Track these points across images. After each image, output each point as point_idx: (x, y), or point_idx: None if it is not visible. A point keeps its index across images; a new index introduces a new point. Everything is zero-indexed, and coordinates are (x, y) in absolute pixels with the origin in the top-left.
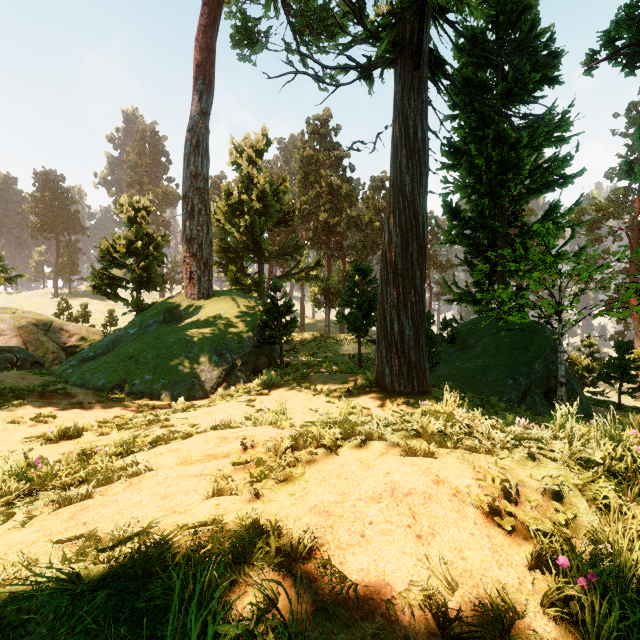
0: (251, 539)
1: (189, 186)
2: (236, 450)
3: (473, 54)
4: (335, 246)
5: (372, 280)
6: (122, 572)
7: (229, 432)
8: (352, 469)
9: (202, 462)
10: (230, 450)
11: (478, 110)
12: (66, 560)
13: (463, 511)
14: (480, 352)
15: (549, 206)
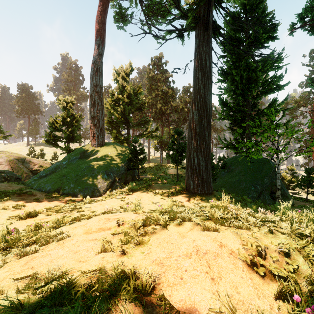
0: (119, 282)
1: (93, 91)
2: (114, 226)
3: (234, 25)
4: (165, 120)
5: (183, 137)
6: (46, 303)
7: (111, 215)
8: (175, 238)
9: (96, 232)
10: (111, 226)
11: (236, 52)
12: (18, 291)
13: (236, 263)
14: (237, 173)
15: (271, 100)
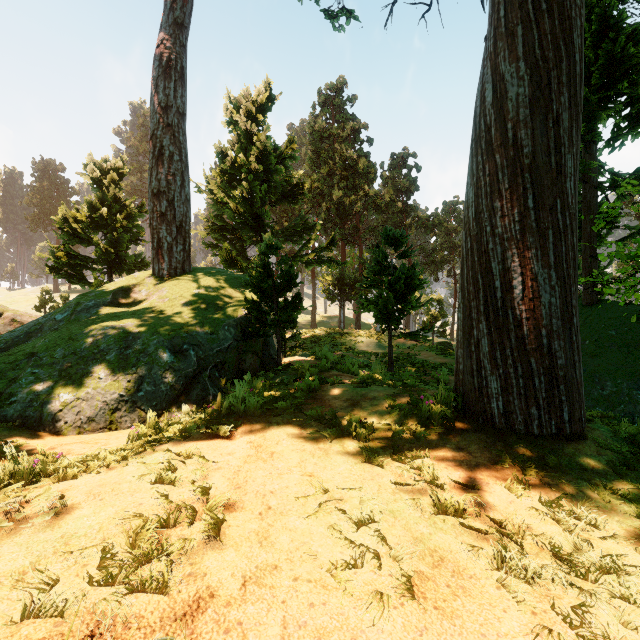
0: None
1: (157, 122)
2: None
3: None
4: (351, 230)
5: (407, 251)
6: None
7: None
8: None
9: None
10: None
11: None
12: None
13: None
14: None
15: None
